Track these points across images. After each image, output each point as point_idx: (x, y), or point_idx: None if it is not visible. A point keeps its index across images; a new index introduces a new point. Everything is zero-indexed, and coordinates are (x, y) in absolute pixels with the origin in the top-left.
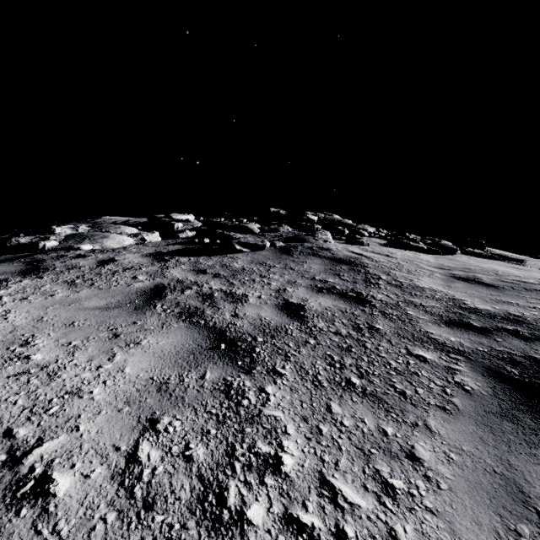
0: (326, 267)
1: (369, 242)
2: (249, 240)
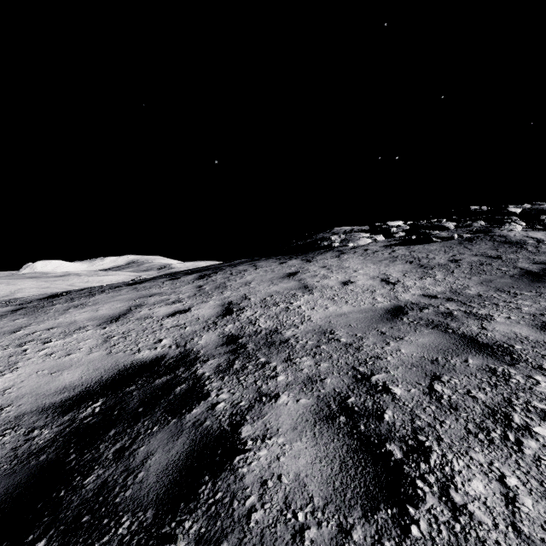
0: (492, 246)
1: None
2: (442, 234)
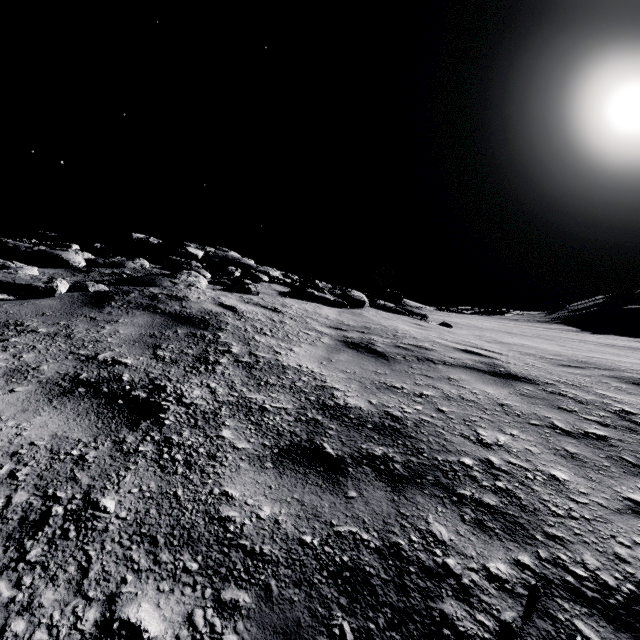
0: (149, 330)
1: (260, 290)
2: (17, 277)
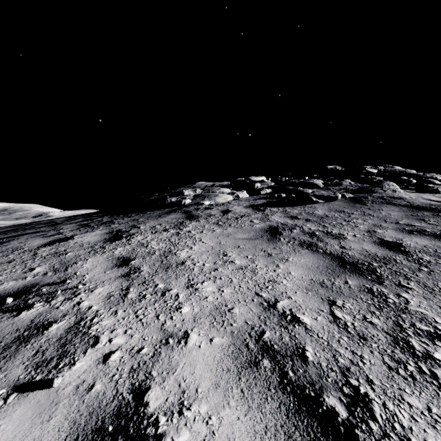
0: (406, 213)
1: None
2: (322, 193)
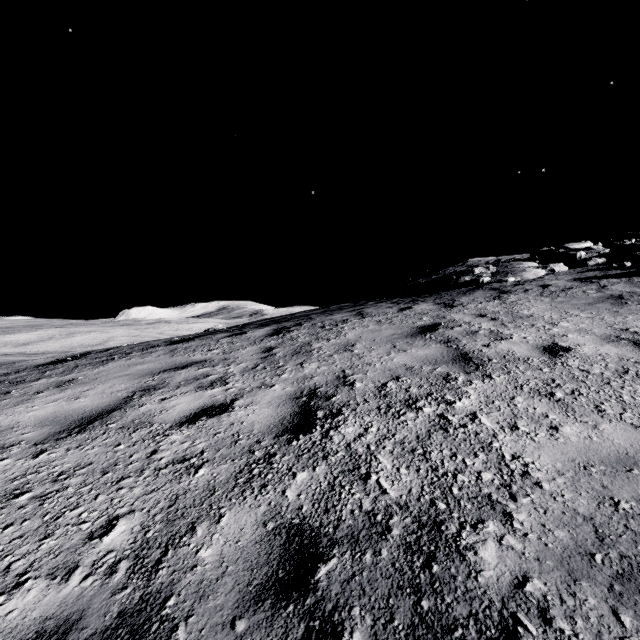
0: None
1: None
2: None
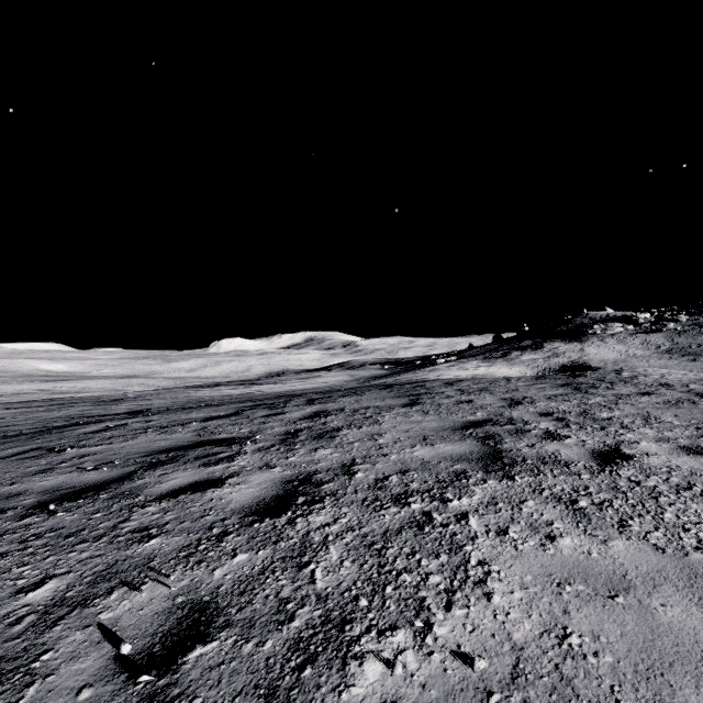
0: (693, 335)
1: None
2: (670, 327)
